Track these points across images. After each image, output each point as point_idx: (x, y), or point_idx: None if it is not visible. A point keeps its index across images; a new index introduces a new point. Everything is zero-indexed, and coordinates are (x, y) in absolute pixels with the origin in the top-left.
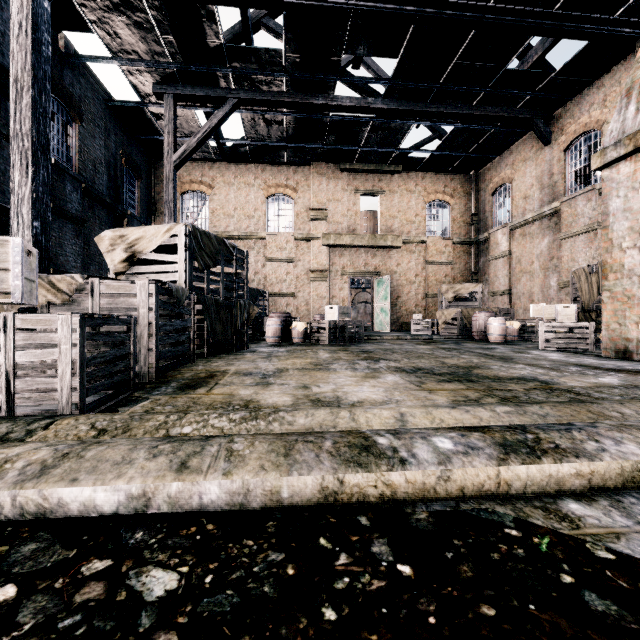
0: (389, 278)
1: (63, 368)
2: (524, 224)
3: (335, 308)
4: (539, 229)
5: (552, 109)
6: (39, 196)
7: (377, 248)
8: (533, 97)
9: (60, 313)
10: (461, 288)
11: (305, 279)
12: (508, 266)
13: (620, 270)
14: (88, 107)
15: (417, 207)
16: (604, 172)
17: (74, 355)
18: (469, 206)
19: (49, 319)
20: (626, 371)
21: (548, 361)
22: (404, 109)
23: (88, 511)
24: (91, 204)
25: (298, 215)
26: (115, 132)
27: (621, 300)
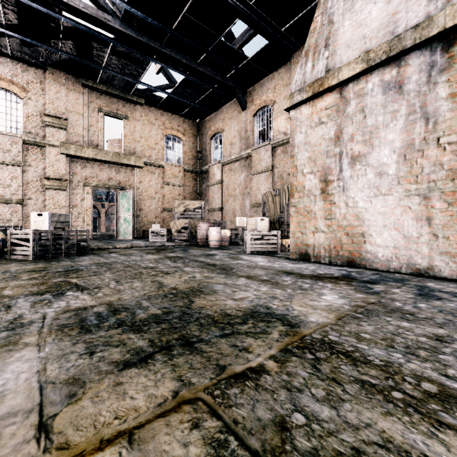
0: (132, 192)
1: None
2: (230, 162)
3: (45, 215)
4: (239, 167)
5: (247, 86)
6: None
7: (121, 165)
8: (236, 72)
9: None
10: (189, 204)
11: (38, 186)
12: (221, 191)
13: (302, 190)
14: None
15: (157, 137)
16: (291, 112)
17: None
18: (196, 145)
19: None
20: (325, 278)
21: (261, 269)
22: (142, 40)
23: None
24: None
25: (29, 117)
26: None
27: (303, 214)
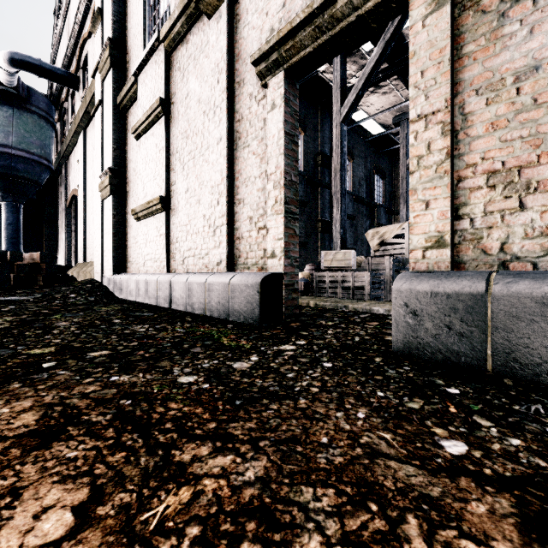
0: None
1: (366, 288)
2: None
3: None
4: None
5: None
6: (342, 218)
7: None
8: None
9: (365, 272)
10: None
11: None
12: None
13: None
14: (356, 149)
15: None
16: None
17: (368, 284)
18: None
19: (362, 274)
20: None
21: None
22: None
23: (378, 312)
24: (357, 206)
25: None
26: (370, 156)
27: None
